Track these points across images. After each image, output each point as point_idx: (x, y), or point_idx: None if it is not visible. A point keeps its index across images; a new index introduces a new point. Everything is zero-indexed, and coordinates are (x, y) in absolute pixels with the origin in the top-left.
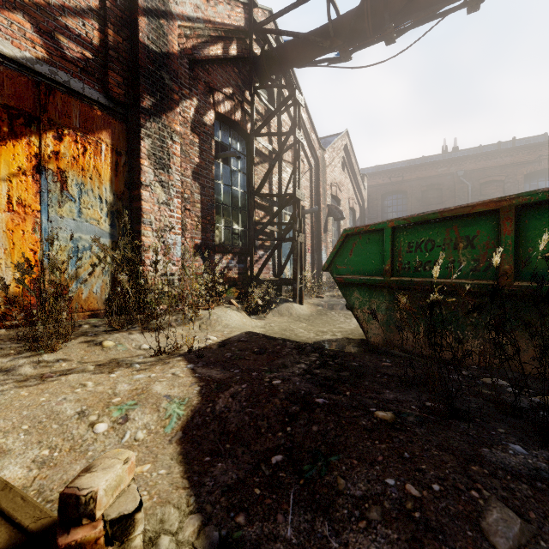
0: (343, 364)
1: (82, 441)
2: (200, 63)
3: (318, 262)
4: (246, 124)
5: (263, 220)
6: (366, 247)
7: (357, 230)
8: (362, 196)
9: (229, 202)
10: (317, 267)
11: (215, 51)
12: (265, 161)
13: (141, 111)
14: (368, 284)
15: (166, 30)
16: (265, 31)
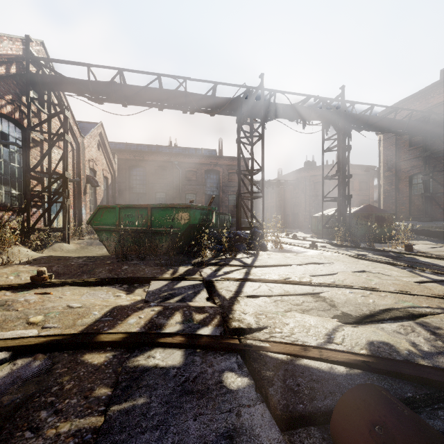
0: (98, 258)
1: (7, 281)
2: None
3: (79, 215)
4: (23, 121)
5: (36, 187)
6: (109, 214)
7: (105, 206)
8: (113, 168)
9: (8, 174)
10: (79, 219)
11: (0, 72)
12: (38, 146)
13: None
14: (110, 230)
15: None
16: (41, 64)
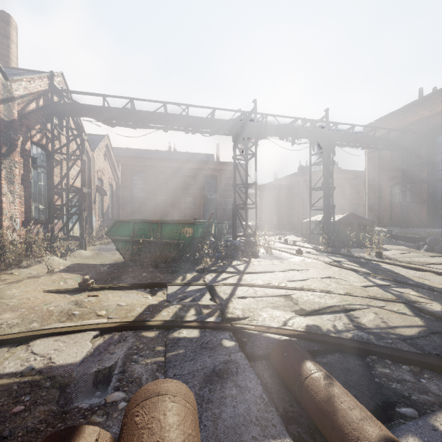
0: (119, 266)
1: (59, 286)
2: (23, 115)
3: (90, 222)
4: (48, 145)
5: (57, 201)
6: (124, 227)
7: (121, 220)
8: (118, 176)
9: (37, 192)
10: (89, 226)
11: (32, 107)
12: (58, 164)
13: (1, 155)
14: (125, 240)
15: (12, 107)
16: (63, 95)
